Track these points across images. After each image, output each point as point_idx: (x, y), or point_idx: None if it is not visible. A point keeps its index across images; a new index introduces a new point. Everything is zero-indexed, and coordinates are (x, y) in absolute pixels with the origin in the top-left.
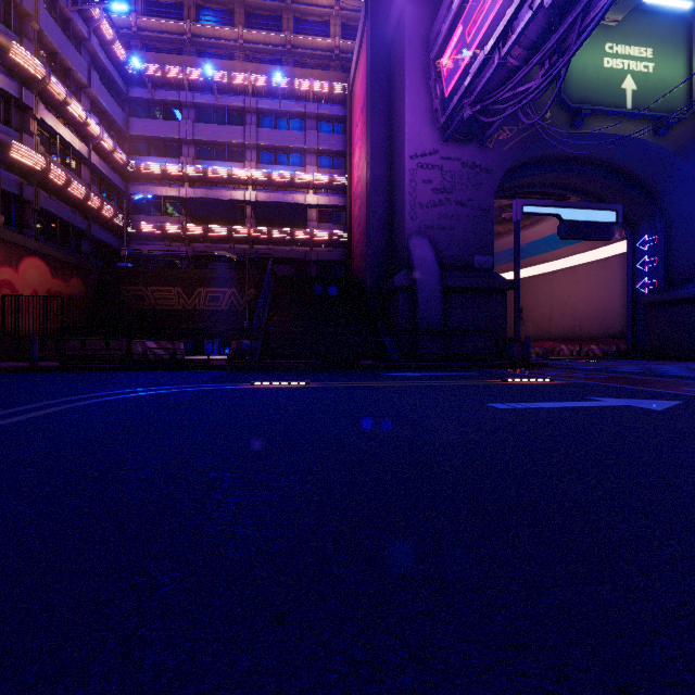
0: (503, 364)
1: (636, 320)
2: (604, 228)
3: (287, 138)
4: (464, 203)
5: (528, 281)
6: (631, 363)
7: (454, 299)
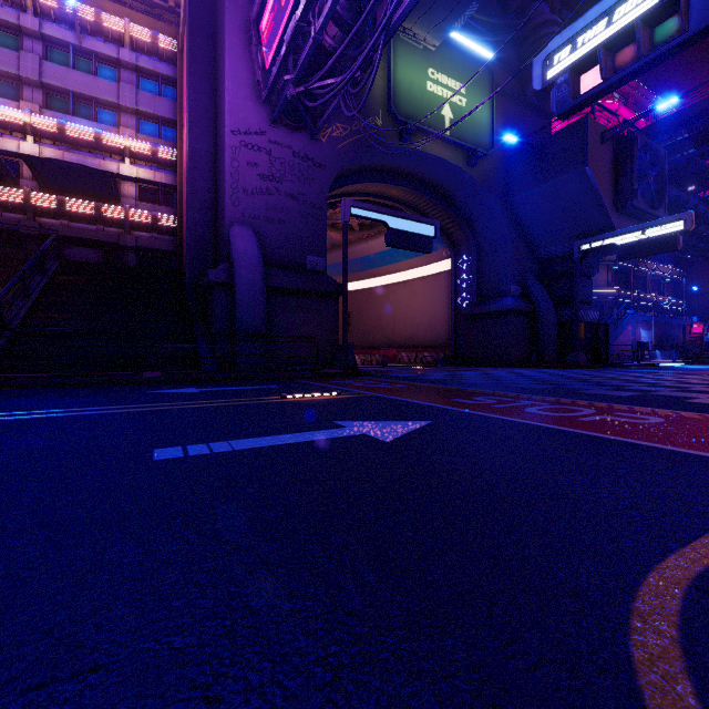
0: (323, 373)
1: (458, 331)
2: (425, 241)
3: (90, 85)
4: (295, 196)
5: (376, 291)
6: (448, 369)
7: (283, 301)
